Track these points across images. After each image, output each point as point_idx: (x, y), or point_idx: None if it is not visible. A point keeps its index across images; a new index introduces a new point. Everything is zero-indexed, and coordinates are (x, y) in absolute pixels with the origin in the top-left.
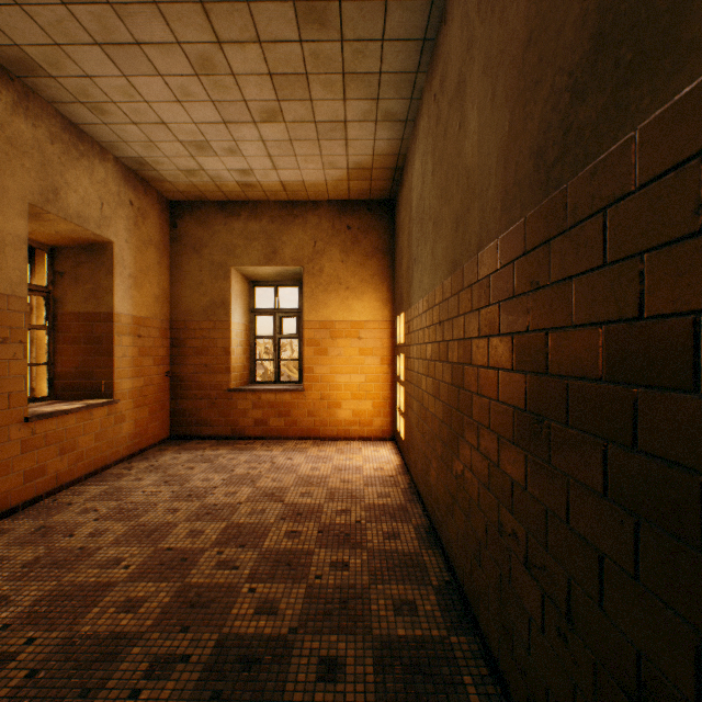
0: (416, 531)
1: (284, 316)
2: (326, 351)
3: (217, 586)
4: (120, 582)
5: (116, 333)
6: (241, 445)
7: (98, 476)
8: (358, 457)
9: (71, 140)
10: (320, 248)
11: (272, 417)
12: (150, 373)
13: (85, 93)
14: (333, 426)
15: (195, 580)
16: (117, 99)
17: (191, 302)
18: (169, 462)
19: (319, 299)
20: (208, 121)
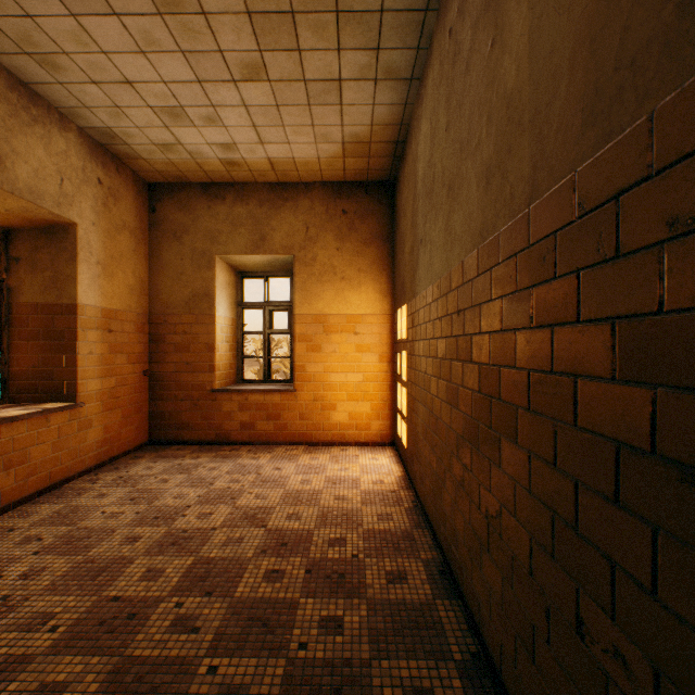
0: (426, 570)
1: (275, 310)
2: (319, 348)
3: (167, 662)
4: (38, 656)
5: (80, 328)
6: (225, 452)
7: (55, 491)
8: (354, 467)
9: (20, 102)
10: (313, 234)
11: (260, 420)
12: (124, 372)
13: (29, 40)
14: (328, 430)
15: (139, 652)
16: (69, 48)
17: (171, 293)
18: (141, 473)
19: (312, 291)
20: (180, 79)
